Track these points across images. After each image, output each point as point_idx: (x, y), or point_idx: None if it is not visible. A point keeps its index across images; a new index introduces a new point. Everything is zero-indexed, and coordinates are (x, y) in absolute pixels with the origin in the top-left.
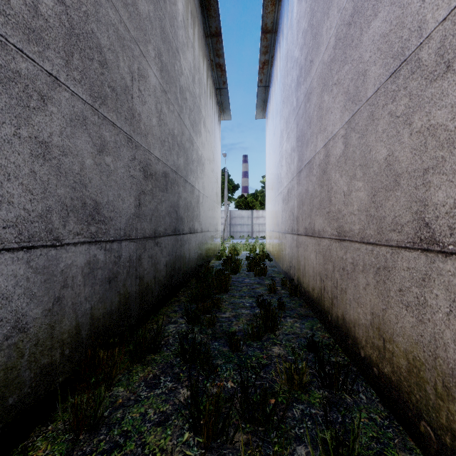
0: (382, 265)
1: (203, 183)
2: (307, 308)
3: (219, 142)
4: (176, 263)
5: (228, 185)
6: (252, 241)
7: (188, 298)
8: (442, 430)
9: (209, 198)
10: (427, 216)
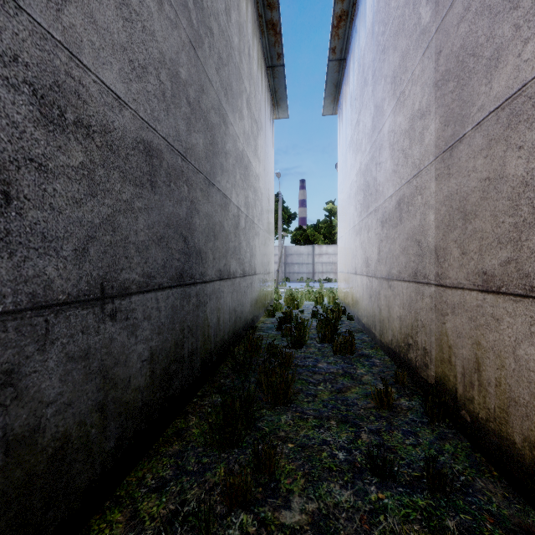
0: None
1: (246, 198)
2: (503, 484)
3: (272, 148)
4: (184, 345)
5: (282, 214)
6: (314, 285)
7: (201, 434)
8: None
9: (257, 223)
10: None
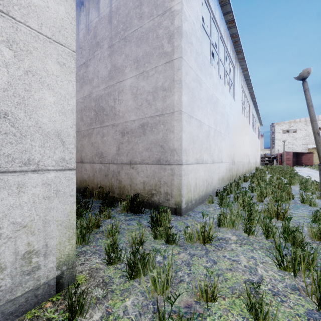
0: (76, 166)
1: None
2: None
3: None
4: None
5: None
6: None
7: None
8: (83, 188)
9: None
10: (82, 157)
